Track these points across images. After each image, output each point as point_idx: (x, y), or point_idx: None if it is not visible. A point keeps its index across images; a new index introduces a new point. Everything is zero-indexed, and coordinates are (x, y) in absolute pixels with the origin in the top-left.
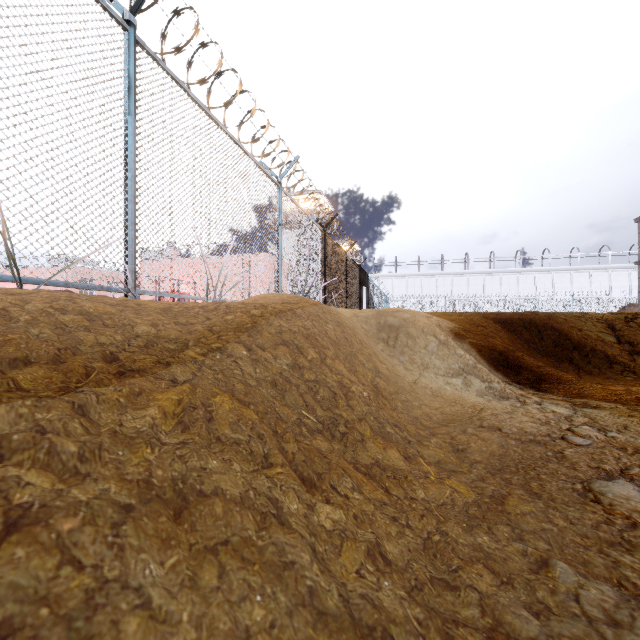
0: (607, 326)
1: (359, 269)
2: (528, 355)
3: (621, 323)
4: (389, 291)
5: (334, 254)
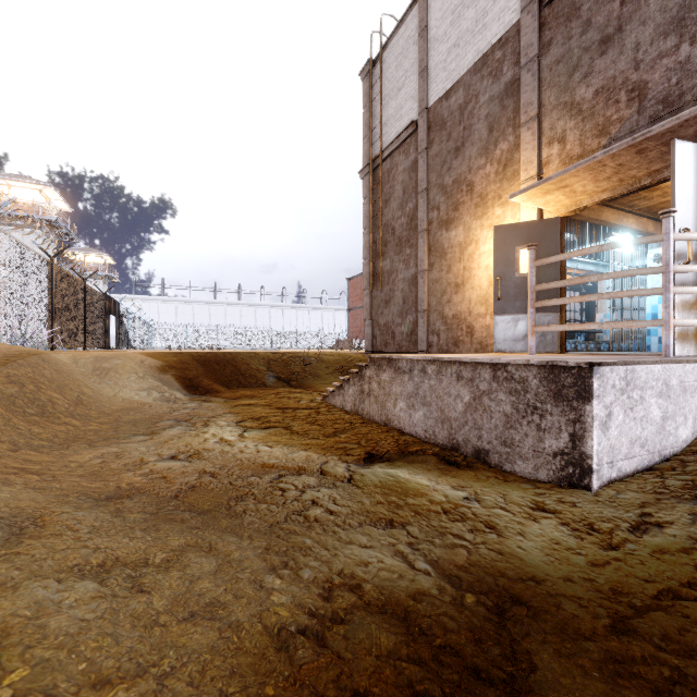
0: (267, 360)
1: (105, 297)
2: (213, 380)
3: (274, 358)
4: (155, 317)
5: (67, 284)
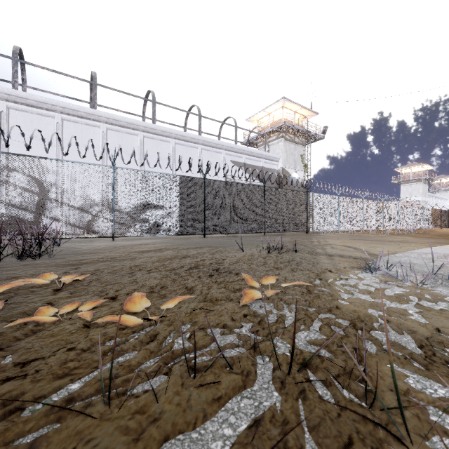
0: None
1: (448, 211)
2: None
3: None
4: None
5: (435, 212)
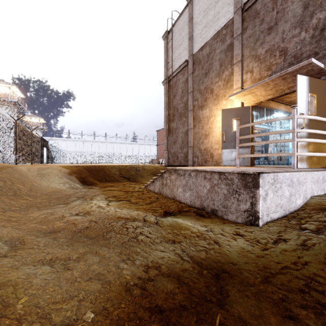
0: (119, 169)
1: (41, 139)
2: (94, 178)
3: (122, 168)
4: (65, 148)
5: (23, 133)
